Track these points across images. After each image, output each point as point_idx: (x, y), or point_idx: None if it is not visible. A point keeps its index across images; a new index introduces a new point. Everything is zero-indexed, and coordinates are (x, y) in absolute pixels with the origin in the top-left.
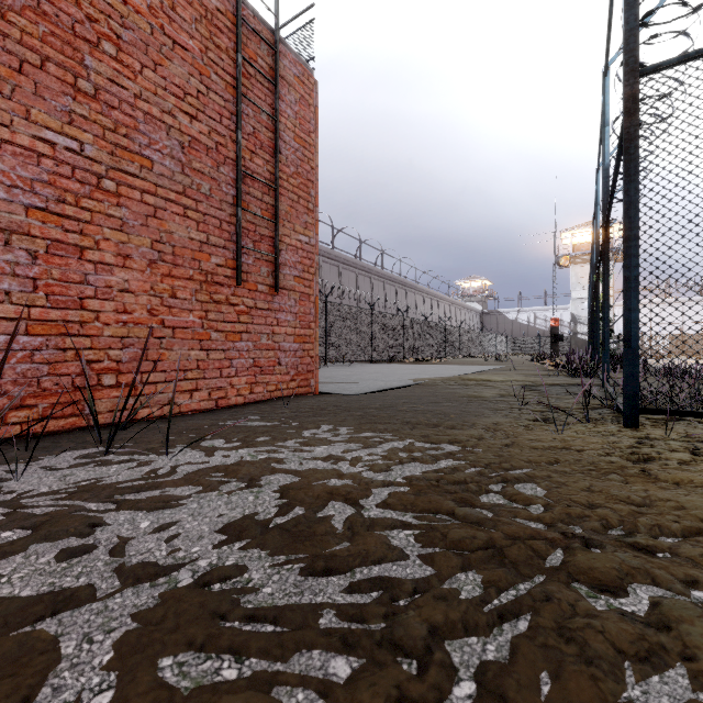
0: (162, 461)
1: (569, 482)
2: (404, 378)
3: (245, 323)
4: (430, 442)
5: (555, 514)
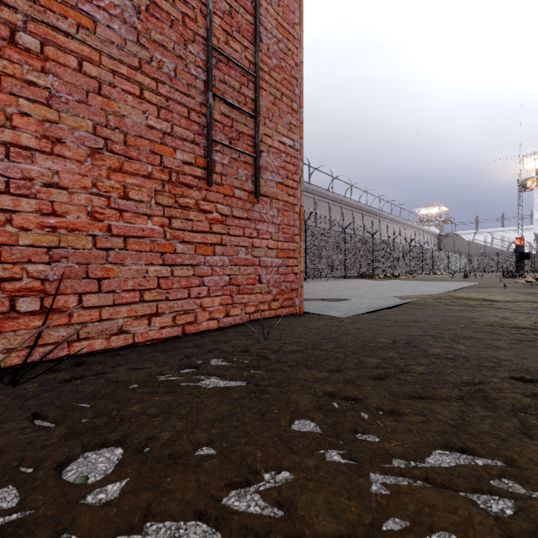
0: None
1: None
2: (388, 295)
3: (219, 234)
4: None
5: None
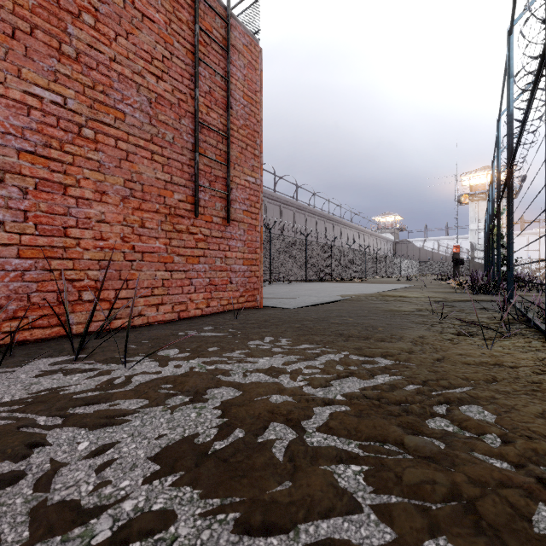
0: (120, 371)
1: (519, 406)
2: (333, 294)
3: (202, 249)
4: (363, 355)
5: (518, 449)
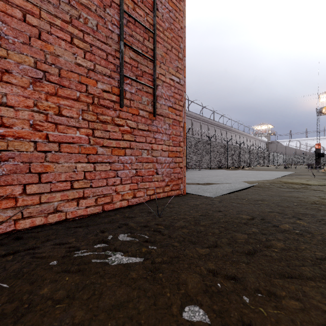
0: None
1: None
2: (239, 180)
3: (128, 141)
4: None
5: None
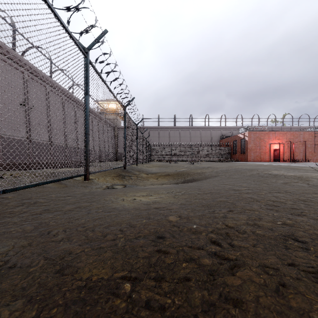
0: None
1: None
2: None
3: (315, 156)
4: None
5: None
